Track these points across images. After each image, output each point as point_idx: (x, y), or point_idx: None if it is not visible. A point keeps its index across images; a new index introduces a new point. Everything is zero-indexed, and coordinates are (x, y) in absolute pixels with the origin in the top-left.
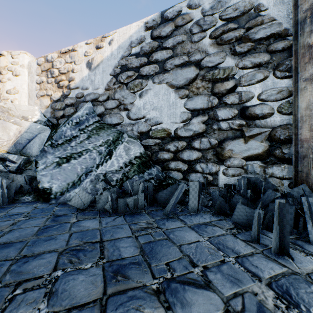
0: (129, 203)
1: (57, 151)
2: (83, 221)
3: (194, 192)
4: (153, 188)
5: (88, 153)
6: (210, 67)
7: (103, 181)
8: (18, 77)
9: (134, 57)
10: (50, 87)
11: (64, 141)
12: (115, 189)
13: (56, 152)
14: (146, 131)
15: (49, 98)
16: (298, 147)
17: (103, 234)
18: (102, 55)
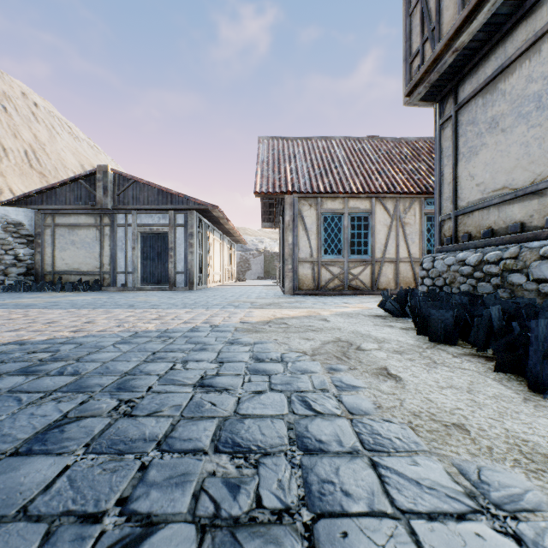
0: None
1: None
2: None
3: None
4: None
5: None
6: (2, 238)
7: None
8: None
9: None
10: None
11: None
12: None
13: None
14: None
15: None
16: (36, 271)
17: None
18: None
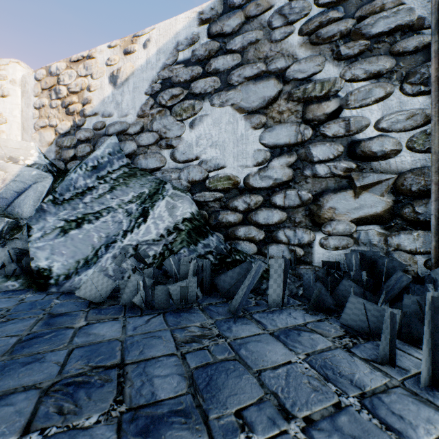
0: (174, 293)
1: (62, 210)
2: (96, 324)
3: (278, 276)
4: (211, 267)
5: (111, 213)
6: (300, 79)
7: (134, 257)
8: (6, 98)
9: (182, 66)
10: (54, 114)
11: (73, 195)
12: (151, 270)
13: (61, 212)
14: (201, 180)
15: (53, 130)
16: None
17: (127, 351)
18: (133, 64)
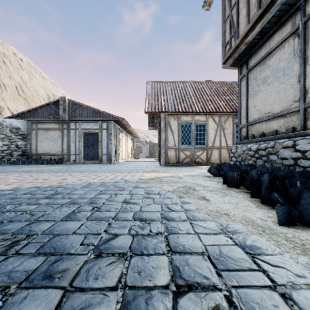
0: None
1: None
2: None
3: (7, 161)
4: None
5: None
6: (9, 136)
7: None
8: None
9: None
10: None
11: None
12: None
13: None
14: None
15: None
16: (27, 153)
17: None
18: None
